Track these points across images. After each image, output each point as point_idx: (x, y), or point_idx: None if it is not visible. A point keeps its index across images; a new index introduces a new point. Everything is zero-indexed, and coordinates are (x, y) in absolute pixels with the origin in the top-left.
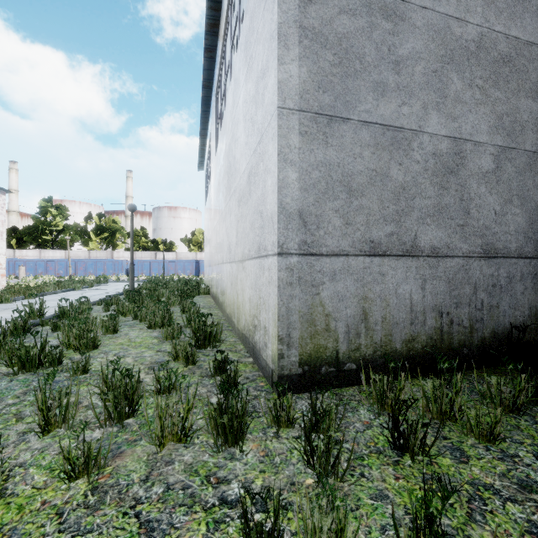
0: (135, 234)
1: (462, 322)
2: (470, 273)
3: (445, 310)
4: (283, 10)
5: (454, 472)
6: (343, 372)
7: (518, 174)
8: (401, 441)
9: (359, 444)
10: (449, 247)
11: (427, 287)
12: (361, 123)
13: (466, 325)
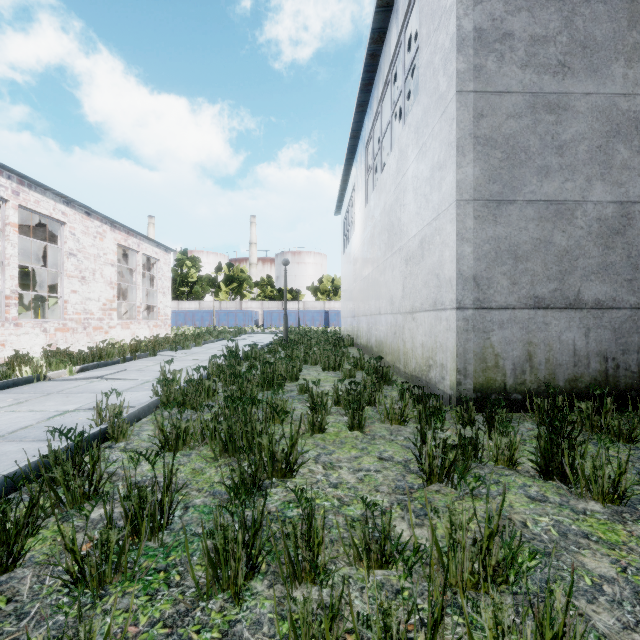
0: (261, 283)
1: (630, 367)
2: (639, 323)
3: (610, 356)
4: (461, 128)
5: (591, 450)
6: (510, 401)
7: None
8: None
9: (523, 435)
10: (615, 300)
11: (591, 335)
12: (526, 202)
13: (634, 370)
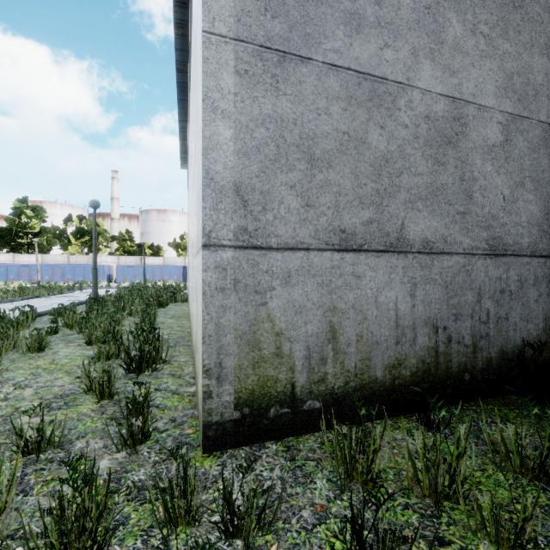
0: (120, 237)
1: (463, 339)
2: (473, 275)
3: (441, 324)
4: None
5: None
6: (301, 414)
7: (531, 150)
8: None
9: None
10: (446, 241)
11: (418, 294)
12: (327, 66)
13: (467, 343)
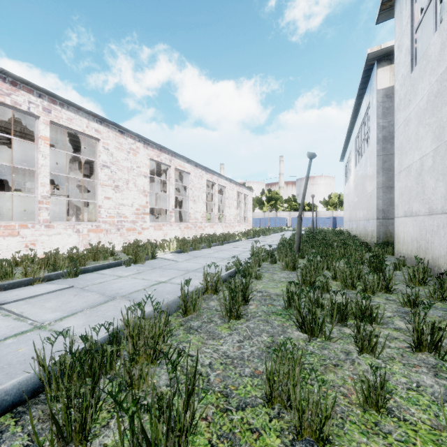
0: (288, 200)
1: None
2: None
3: None
4: (378, 166)
5: None
6: None
7: None
8: None
9: None
10: None
11: None
12: None
13: None
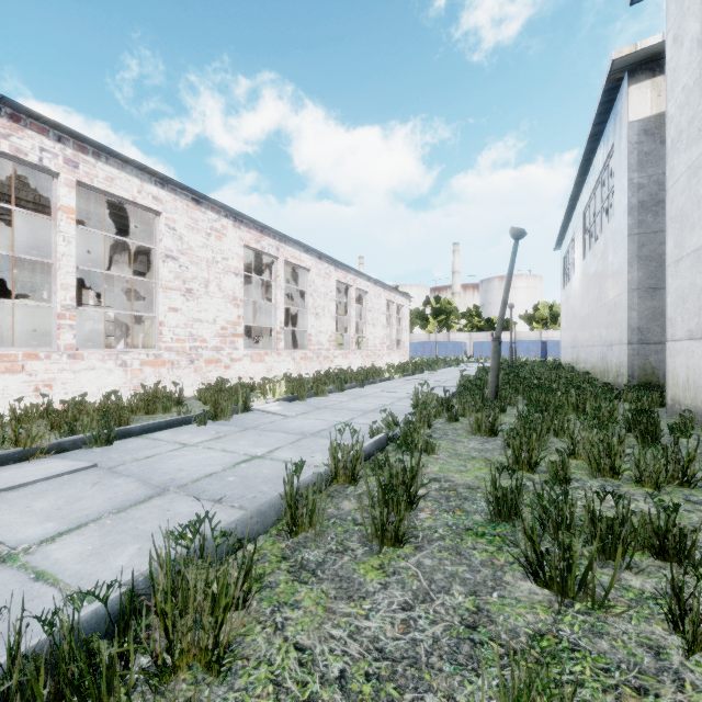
0: (467, 313)
1: None
2: None
3: None
4: (630, 253)
5: None
6: (662, 392)
7: None
8: None
9: None
10: None
11: None
12: None
13: None
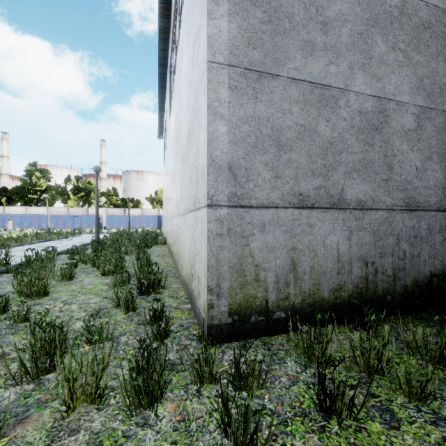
0: (107, 193)
1: (386, 271)
2: (393, 225)
3: (370, 260)
4: None
5: (385, 442)
6: (272, 321)
7: (437, 133)
8: (327, 400)
9: (283, 404)
10: (374, 200)
11: (353, 238)
12: (290, 79)
13: (389, 274)
